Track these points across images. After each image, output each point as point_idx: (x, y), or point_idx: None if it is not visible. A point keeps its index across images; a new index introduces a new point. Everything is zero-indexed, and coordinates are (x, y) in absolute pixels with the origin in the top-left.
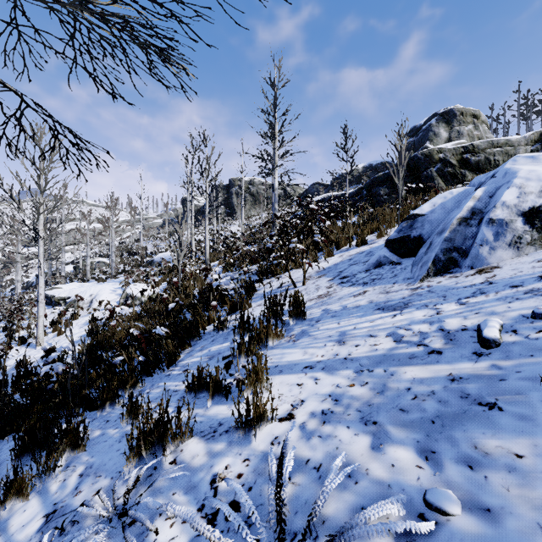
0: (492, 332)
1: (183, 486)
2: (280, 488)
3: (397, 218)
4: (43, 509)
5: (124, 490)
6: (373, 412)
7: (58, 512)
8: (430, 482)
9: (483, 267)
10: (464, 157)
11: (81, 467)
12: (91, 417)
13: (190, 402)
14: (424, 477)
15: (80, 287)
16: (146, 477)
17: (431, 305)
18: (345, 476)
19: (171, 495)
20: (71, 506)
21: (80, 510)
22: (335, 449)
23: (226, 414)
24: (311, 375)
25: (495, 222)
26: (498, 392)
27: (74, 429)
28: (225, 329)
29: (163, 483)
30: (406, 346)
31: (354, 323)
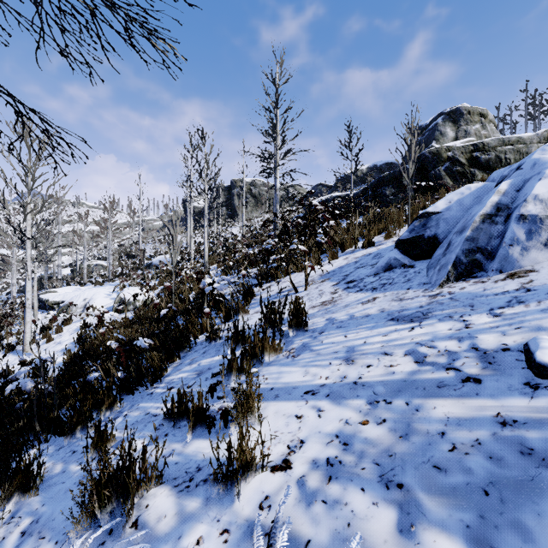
0: None
1: None
2: None
3: (406, 218)
4: None
5: None
6: (396, 468)
7: None
8: None
9: (514, 270)
10: (474, 155)
11: (27, 519)
12: (58, 444)
13: (169, 433)
14: None
15: (75, 291)
16: (96, 546)
17: (456, 316)
18: None
19: None
20: None
21: None
22: (346, 526)
23: (207, 454)
24: (313, 404)
25: (527, 218)
26: None
27: (25, 468)
28: (218, 339)
29: None
30: (432, 370)
31: (364, 336)
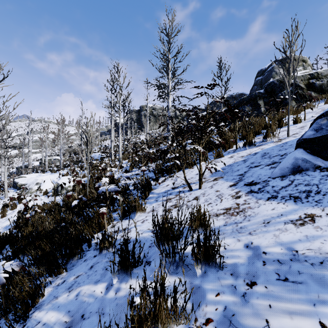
0: None
1: None
2: None
3: (275, 123)
4: None
5: None
6: None
7: None
8: None
9: None
10: (310, 81)
11: None
12: None
13: None
14: None
15: (36, 177)
16: None
17: None
18: None
19: None
20: None
21: None
22: None
23: None
24: None
25: None
26: None
27: None
28: (110, 247)
29: None
30: None
31: None
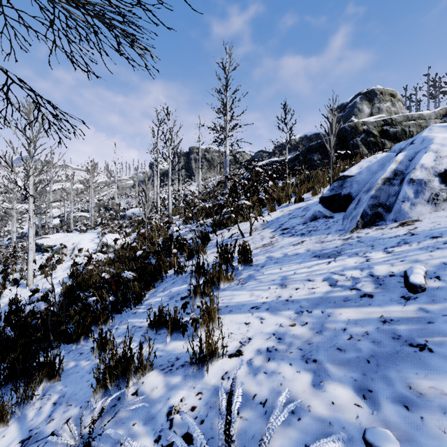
0: (418, 278)
1: (142, 417)
2: (229, 425)
3: (329, 179)
4: (20, 435)
5: (90, 421)
6: (312, 351)
7: (32, 439)
8: (369, 421)
9: (405, 220)
10: (384, 128)
11: (55, 395)
12: (67, 349)
13: (152, 338)
14: (363, 415)
15: (64, 237)
16: (110, 407)
17: (361, 253)
18: (288, 412)
19: (131, 426)
20: (44, 433)
21: (49, 439)
22: (279, 385)
23: (183, 349)
24: (257, 315)
25: (415, 181)
26: (427, 334)
27: (50, 362)
28: (184, 272)
29: (125, 413)
30: (341, 290)
31: (294, 268)
